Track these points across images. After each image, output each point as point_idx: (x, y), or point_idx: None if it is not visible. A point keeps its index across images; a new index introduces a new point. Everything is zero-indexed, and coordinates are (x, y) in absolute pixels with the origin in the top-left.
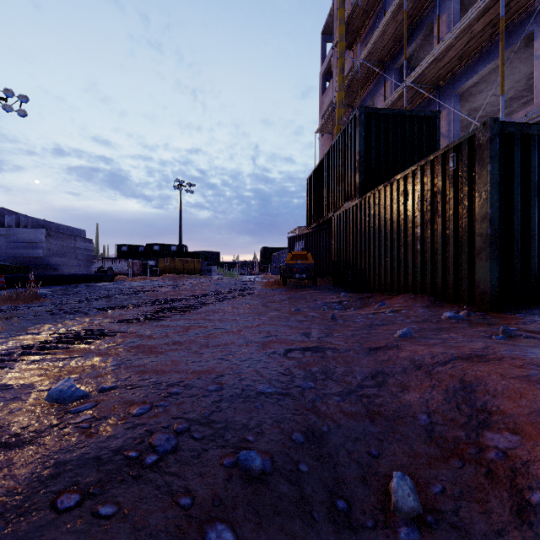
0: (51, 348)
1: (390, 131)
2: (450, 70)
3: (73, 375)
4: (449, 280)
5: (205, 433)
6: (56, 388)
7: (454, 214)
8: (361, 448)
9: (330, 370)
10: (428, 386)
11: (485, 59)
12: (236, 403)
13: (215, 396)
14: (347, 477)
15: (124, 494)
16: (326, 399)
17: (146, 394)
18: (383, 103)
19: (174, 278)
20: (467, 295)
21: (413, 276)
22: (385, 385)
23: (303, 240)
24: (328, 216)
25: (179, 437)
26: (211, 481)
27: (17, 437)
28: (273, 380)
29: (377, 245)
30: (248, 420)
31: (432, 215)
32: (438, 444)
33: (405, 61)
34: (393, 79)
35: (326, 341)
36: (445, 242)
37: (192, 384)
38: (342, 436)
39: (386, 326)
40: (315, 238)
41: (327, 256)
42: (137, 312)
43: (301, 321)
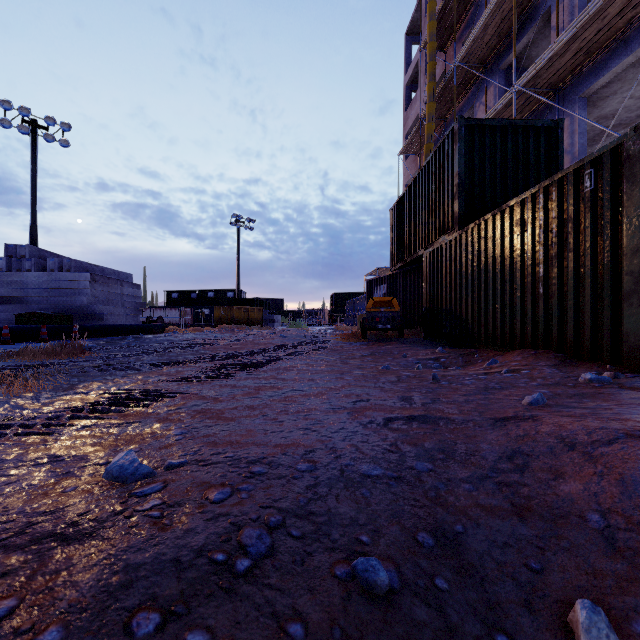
0: (104, 411)
1: (498, 146)
2: (573, 68)
3: (132, 446)
4: (584, 332)
5: (305, 529)
6: (116, 463)
7: (591, 247)
8: (515, 558)
9: (449, 447)
10: (592, 473)
11: (621, 51)
12: (337, 489)
13: (309, 479)
14: (503, 601)
15: (215, 616)
16: (453, 486)
17: (223, 473)
18: (484, 114)
19: (231, 329)
20: (611, 352)
21: (532, 327)
22: (528, 469)
23: (385, 283)
24: (418, 254)
25: (273, 534)
26: (324, 600)
27: (75, 527)
28: (378, 458)
29: (483, 288)
30: (356, 513)
31: (560, 249)
32: (626, 558)
33: (514, 60)
34: (499, 84)
35: (433, 408)
36: (579, 283)
37: (278, 461)
38: (484, 540)
39: (506, 390)
40: (400, 281)
41: (416, 303)
42: (195, 369)
43: (395, 383)
